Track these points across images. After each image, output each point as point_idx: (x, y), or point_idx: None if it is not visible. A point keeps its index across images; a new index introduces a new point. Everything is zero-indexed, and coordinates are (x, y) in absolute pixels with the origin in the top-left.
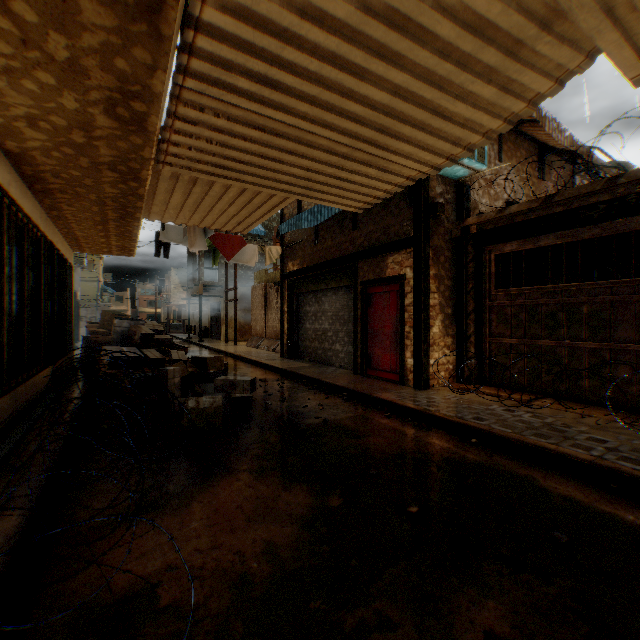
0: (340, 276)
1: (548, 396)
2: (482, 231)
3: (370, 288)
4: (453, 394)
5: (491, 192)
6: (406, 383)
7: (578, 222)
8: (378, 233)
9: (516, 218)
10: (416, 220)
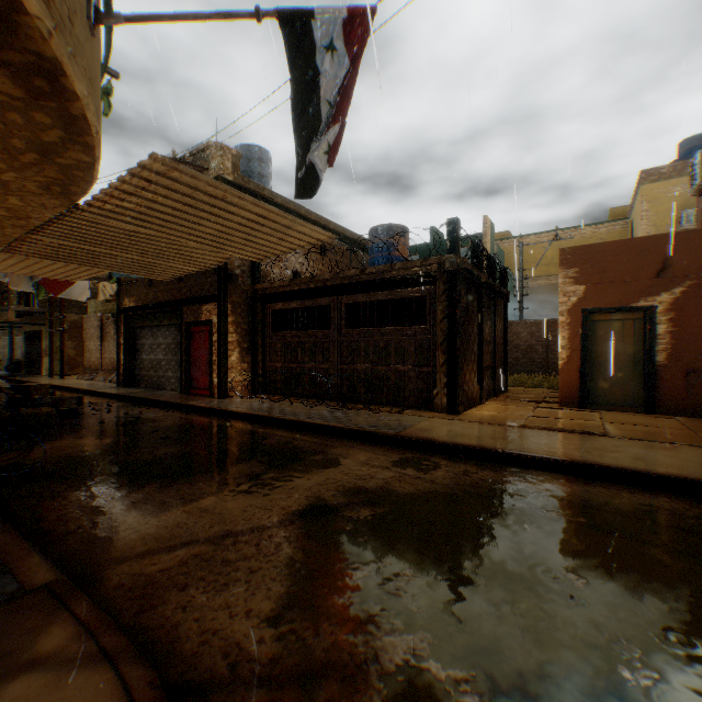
0: (171, 316)
1: (294, 396)
2: (265, 294)
3: (192, 327)
4: (240, 399)
5: (281, 265)
6: (214, 396)
7: (304, 297)
8: (197, 287)
9: (280, 289)
10: (219, 284)
